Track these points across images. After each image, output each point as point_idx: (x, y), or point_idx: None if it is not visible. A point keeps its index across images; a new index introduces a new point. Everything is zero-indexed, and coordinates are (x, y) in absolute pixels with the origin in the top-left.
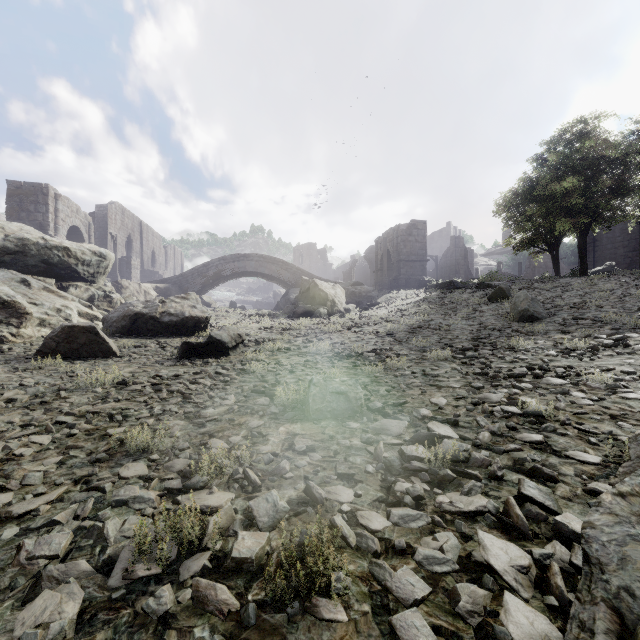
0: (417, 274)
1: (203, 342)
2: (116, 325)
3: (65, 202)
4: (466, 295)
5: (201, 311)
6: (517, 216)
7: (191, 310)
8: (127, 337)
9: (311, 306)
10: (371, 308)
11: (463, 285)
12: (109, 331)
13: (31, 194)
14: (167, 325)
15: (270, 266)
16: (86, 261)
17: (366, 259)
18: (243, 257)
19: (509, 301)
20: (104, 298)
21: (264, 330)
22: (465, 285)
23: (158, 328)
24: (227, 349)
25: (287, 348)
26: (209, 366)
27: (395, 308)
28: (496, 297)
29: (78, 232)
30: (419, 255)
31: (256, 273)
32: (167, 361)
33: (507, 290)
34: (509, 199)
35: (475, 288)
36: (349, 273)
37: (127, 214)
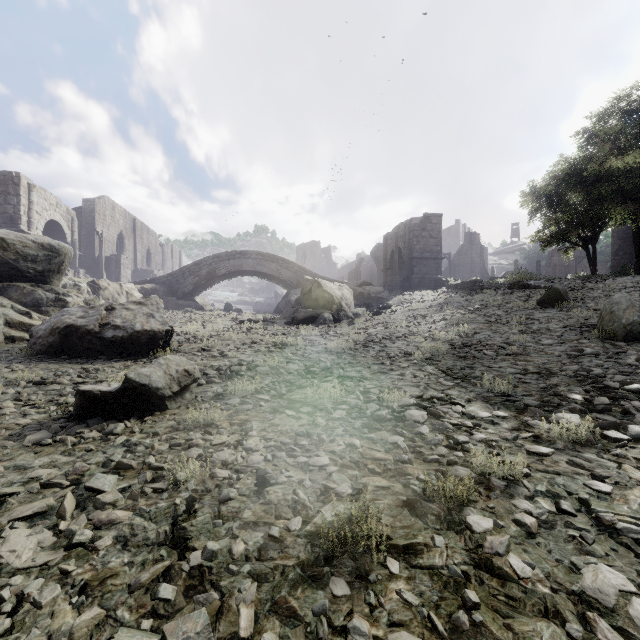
0: (431, 273)
1: (114, 390)
2: (41, 342)
3: (41, 194)
4: (500, 297)
5: (160, 322)
6: (547, 207)
7: (146, 321)
8: (51, 360)
9: (313, 310)
10: (383, 312)
11: (490, 285)
12: (31, 350)
13: (0, 184)
14: (110, 342)
15: (269, 264)
16: (30, 256)
17: (373, 257)
18: (239, 254)
19: (570, 306)
20: (55, 302)
21: (249, 346)
22: (492, 285)
23: (98, 346)
24: (162, 399)
25: (271, 389)
26: (105, 448)
27: (413, 313)
28: (549, 301)
29: (58, 227)
30: (433, 252)
31: (254, 272)
32: (46, 425)
33: (564, 292)
34: (546, 184)
35: (507, 289)
36: (355, 272)
37: (118, 210)
